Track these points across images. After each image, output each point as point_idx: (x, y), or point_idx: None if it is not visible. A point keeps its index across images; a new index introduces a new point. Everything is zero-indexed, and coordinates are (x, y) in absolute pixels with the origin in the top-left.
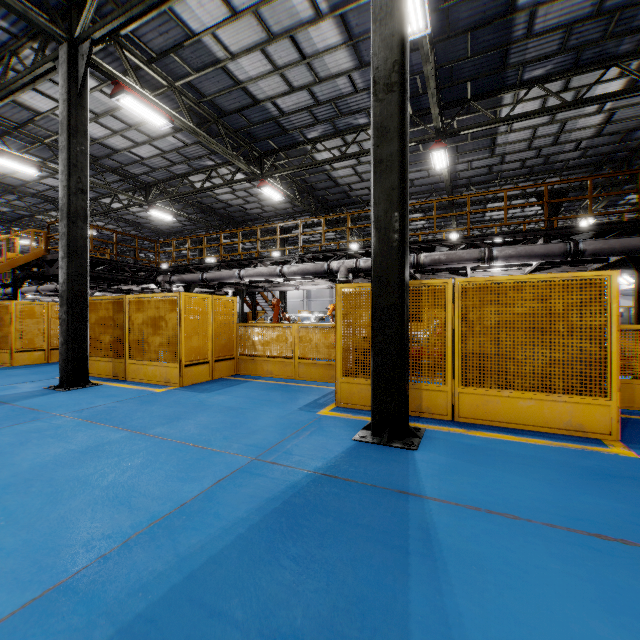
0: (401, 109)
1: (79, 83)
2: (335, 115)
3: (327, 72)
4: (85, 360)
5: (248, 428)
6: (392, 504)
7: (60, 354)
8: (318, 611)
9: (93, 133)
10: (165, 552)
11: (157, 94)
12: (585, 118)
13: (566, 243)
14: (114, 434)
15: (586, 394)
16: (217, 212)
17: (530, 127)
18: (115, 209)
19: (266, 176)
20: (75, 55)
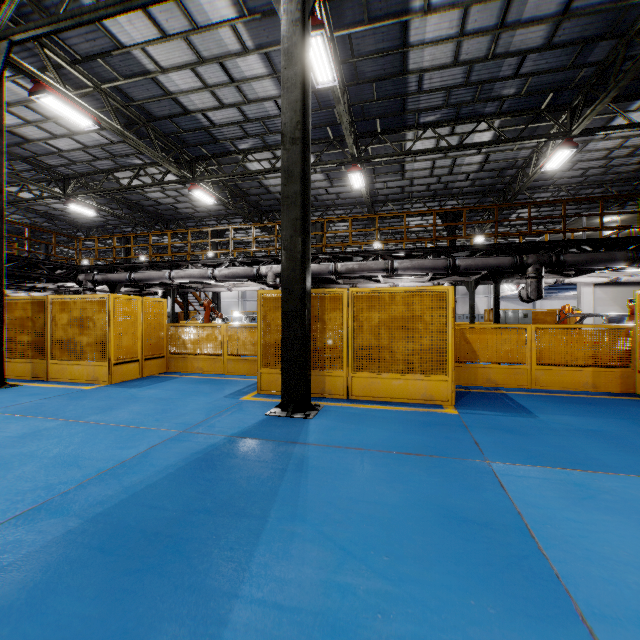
0: (303, 159)
1: None
2: (264, 132)
3: (255, 95)
4: (3, 361)
5: (178, 412)
6: (283, 449)
7: None
8: (221, 500)
9: None
10: (113, 486)
11: (82, 95)
12: (470, 157)
13: (447, 259)
14: (49, 423)
15: (436, 374)
16: (145, 209)
17: (430, 159)
18: (25, 200)
19: (198, 180)
20: None
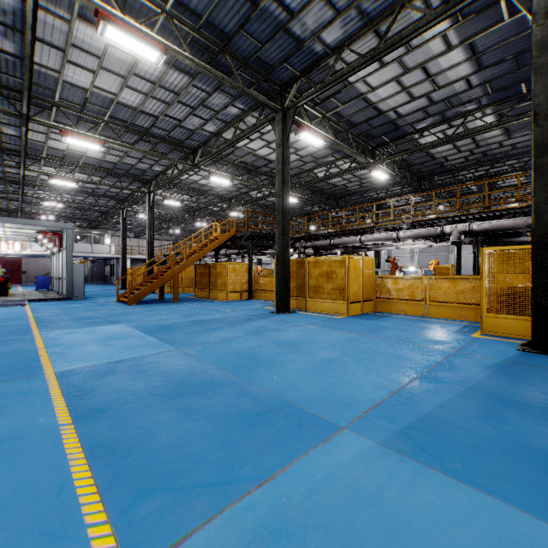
0: None
1: (287, 133)
2: (445, 108)
3: (446, 81)
4: (289, 297)
5: (430, 339)
6: None
7: (277, 293)
8: None
9: (262, 153)
10: (454, 374)
11: (317, 125)
12: None
13: None
14: (351, 335)
15: None
16: (324, 192)
17: None
18: (260, 198)
19: (378, 163)
20: (285, 117)
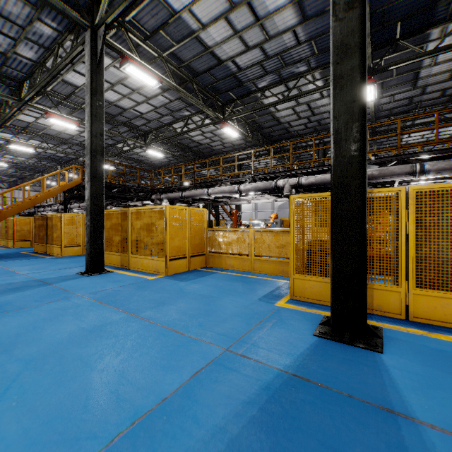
0: (362, 24)
1: (98, 57)
2: (280, 66)
3: (276, 30)
4: (102, 254)
5: (218, 316)
6: (381, 427)
7: (86, 249)
8: None
9: (110, 98)
10: None
11: (150, 63)
12: None
13: None
14: (115, 315)
15: None
16: (192, 150)
17: None
18: (125, 151)
19: (227, 119)
20: (95, 37)
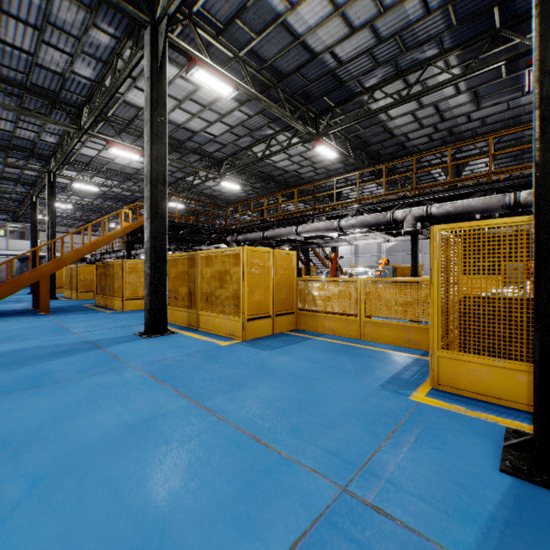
0: None
1: (159, 60)
2: (398, 52)
3: None
4: (164, 310)
5: (321, 414)
6: None
7: (145, 304)
8: None
9: (178, 119)
10: None
11: (224, 65)
12: None
13: None
14: (171, 402)
15: None
16: (275, 179)
17: None
18: (196, 184)
19: (321, 134)
20: (156, 36)
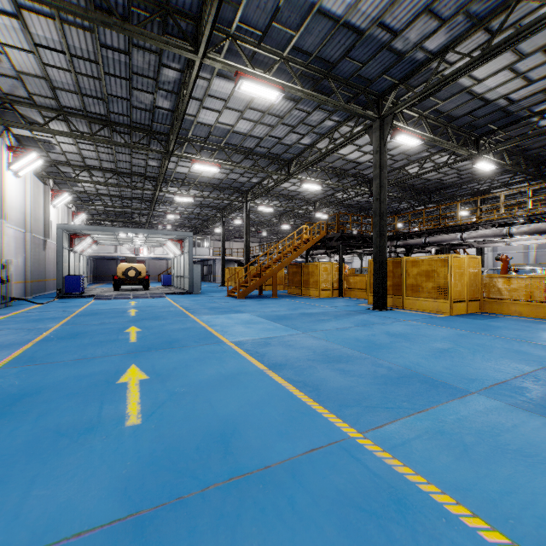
0: None
1: (384, 139)
2: None
3: None
4: (386, 295)
5: None
6: None
7: (373, 291)
8: None
9: (352, 157)
10: None
11: (414, 125)
12: None
13: None
14: (459, 331)
15: None
16: (414, 187)
17: None
18: (346, 199)
19: (482, 154)
20: (382, 125)
